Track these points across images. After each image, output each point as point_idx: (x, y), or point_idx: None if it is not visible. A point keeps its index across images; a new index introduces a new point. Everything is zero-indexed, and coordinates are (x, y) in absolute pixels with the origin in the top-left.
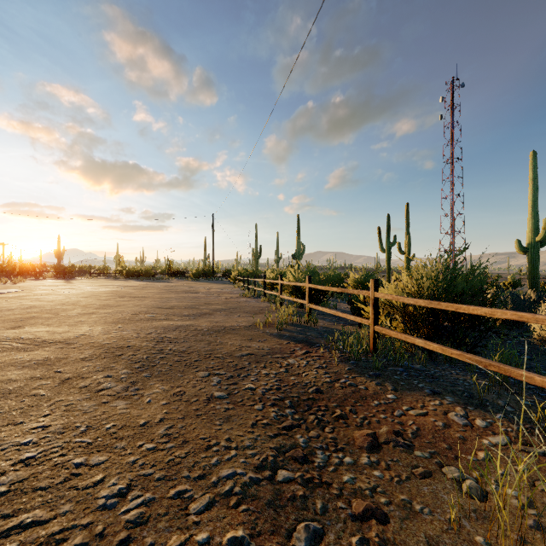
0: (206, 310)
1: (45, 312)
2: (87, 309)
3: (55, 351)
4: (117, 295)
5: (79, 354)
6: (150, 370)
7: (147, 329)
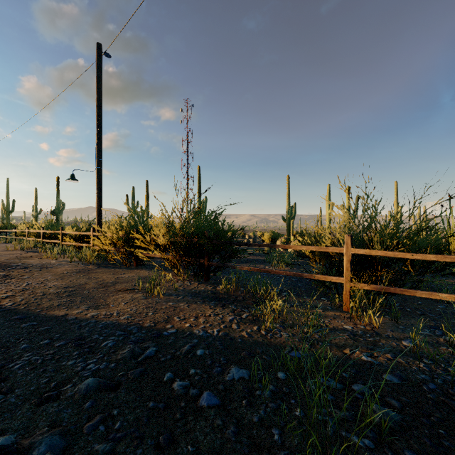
0: None
1: None
2: None
3: None
4: None
5: None
6: None
7: None
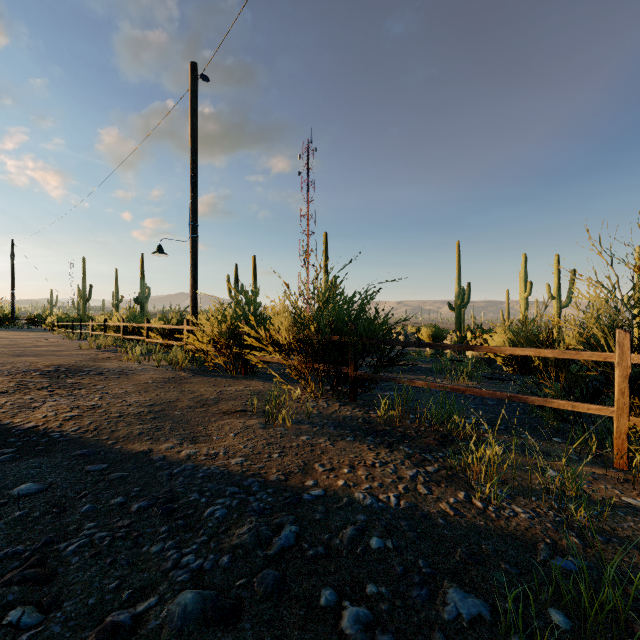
0: (33, 345)
1: None
2: None
3: None
4: None
5: None
6: (24, 356)
7: None
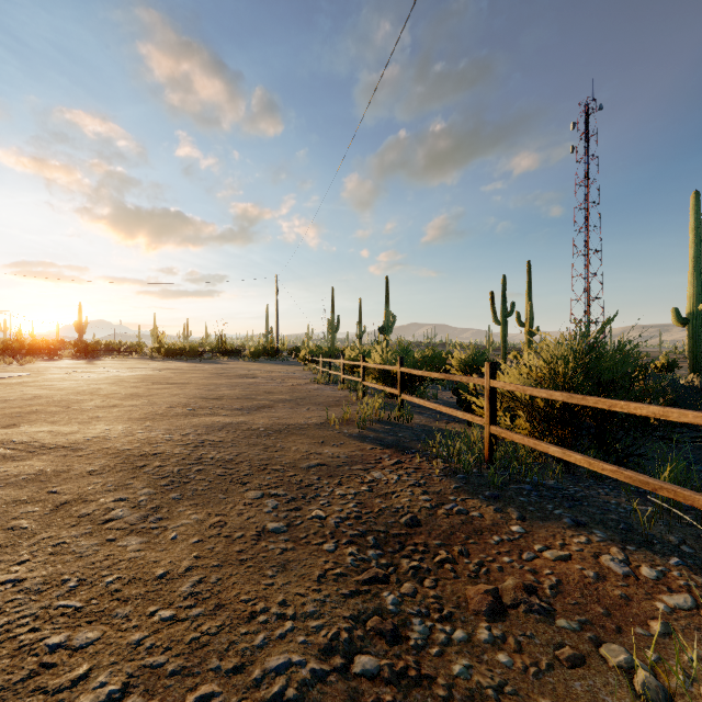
0: (264, 402)
1: (52, 404)
2: (108, 400)
3: (55, 460)
4: (150, 381)
5: (87, 465)
6: (181, 489)
7: (183, 429)
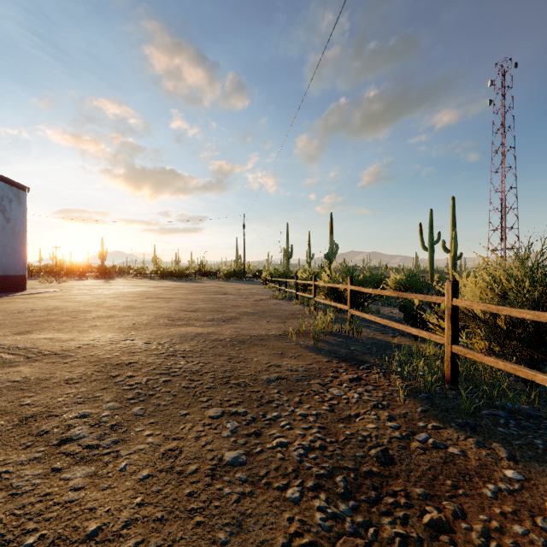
0: (232, 314)
1: (65, 314)
2: (108, 311)
3: (43, 367)
4: (144, 296)
5: (67, 373)
6: (145, 403)
7: (161, 338)
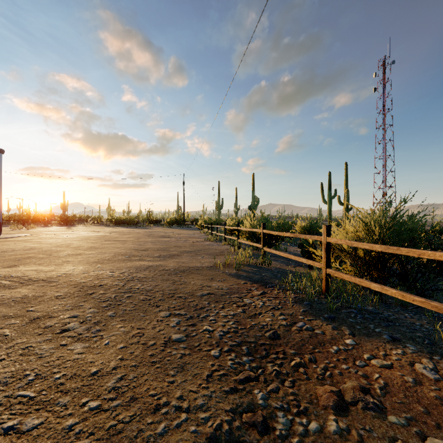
0: (174, 252)
1: (41, 253)
2: (76, 250)
3: (36, 288)
4: (103, 239)
5: (55, 292)
6: (115, 309)
7: (121, 269)
